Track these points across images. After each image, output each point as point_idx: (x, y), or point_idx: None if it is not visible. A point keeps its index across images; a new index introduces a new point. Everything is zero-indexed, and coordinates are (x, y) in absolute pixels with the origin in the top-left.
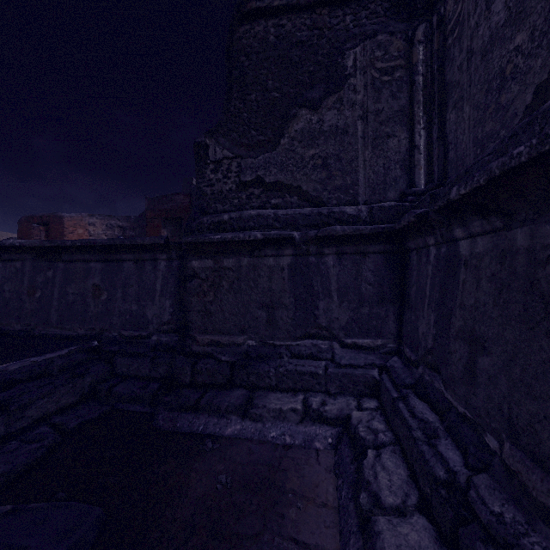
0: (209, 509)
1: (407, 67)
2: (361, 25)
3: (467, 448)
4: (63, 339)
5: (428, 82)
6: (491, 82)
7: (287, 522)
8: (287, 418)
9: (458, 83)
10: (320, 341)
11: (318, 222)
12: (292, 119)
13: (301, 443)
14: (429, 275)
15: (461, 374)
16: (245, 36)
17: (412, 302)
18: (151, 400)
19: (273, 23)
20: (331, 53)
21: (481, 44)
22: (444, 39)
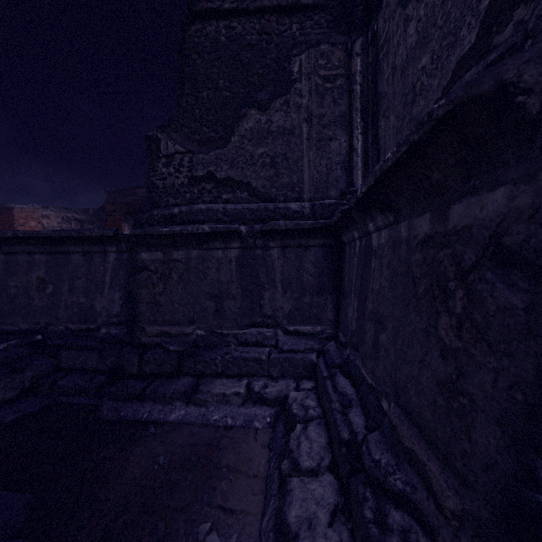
0: (143, 487)
1: (347, 76)
2: (306, 34)
3: (369, 412)
4: (2, 333)
5: (365, 92)
6: (407, 95)
7: (217, 493)
8: (230, 401)
9: (386, 95)
10: (266, 329)
11: (265, 217)
12: (242, 118)
13: (242, 423)
14: (355, 265)
15: (371, 350)
16: (197, 35)
17: (345, 291)
18: (97, 392)
19: (224, 25)
20: (279, 58)
21: (401, 61)
22: (377, 54)
